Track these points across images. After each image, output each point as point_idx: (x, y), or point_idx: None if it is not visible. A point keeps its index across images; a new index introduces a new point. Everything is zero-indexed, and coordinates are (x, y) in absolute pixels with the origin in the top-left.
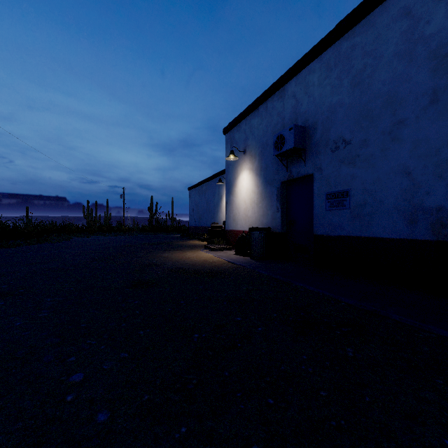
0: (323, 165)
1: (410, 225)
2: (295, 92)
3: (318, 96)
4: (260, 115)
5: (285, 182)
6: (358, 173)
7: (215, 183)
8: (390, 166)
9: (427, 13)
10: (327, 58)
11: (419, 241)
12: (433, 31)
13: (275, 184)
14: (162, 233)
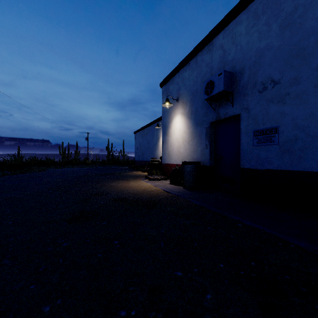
0: (251, 105)
1: None
2: (223, 44)
3: (246, 43)
4: (190, 68)
5: (213, 123)
6: (288, 110)
7: (154, 127)
8: None
9: None
10: (255, 8)
11: None
12: None
13: (204, 125)
14: (116, 165)
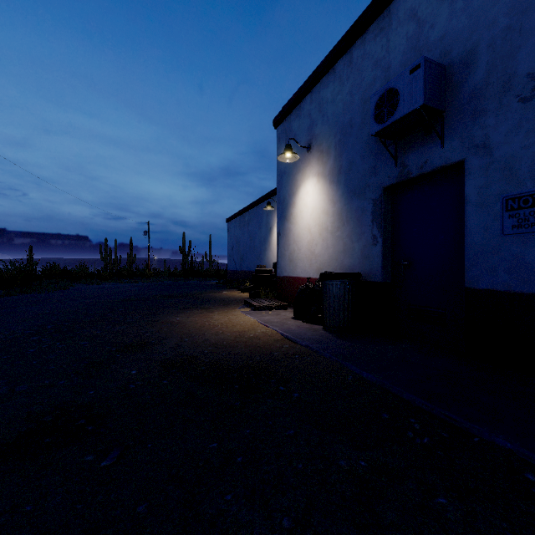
0: (495, 137)
1: None
2: (416, 7)
3: None
4: (337, 78)
5: (390, 189)
6: None
7: (261, 209)
8: None
9: None
10: None
11: None
12: None
13: (369, 194)
14: (196, 279)
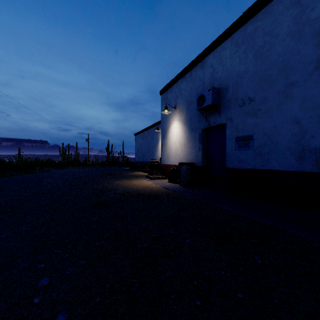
0: (233, 116)
1: (299, 160)
2: (212, 63)
3: (230, 66)
4: (186, 81)
5: (205, 129)
6: (260, 122)
7: (153, 130)
8: (284, 117)
9: (312, 2)
10: (236, 38)
11: (306, 172)
12: (317, 15)
13: (197, 131)
14: (116, 166)
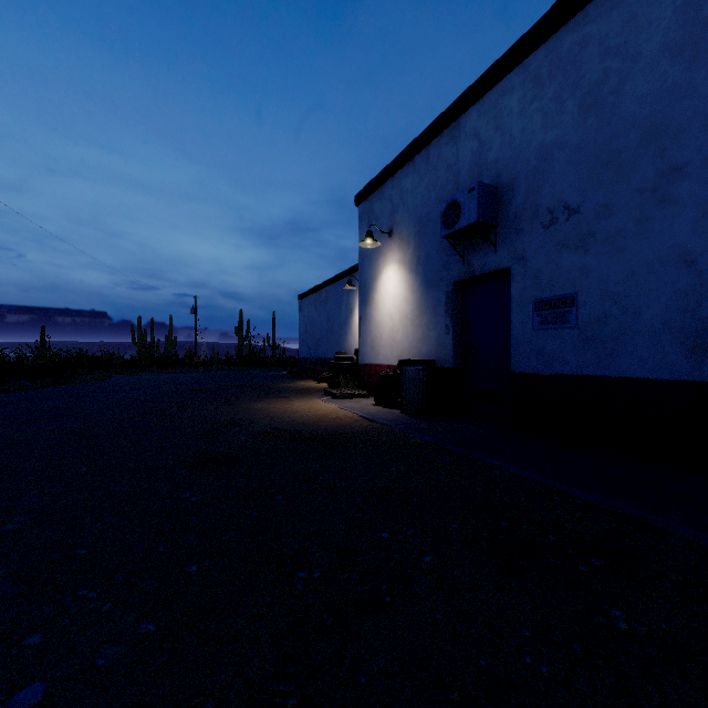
0: (529, 252)
1: (694, 355)
2: (478, 128)
3: (520, 132)
4: (416, 171)
5: (461, 282)
6: (594, 263)
7: (341, 287)
8: (655, 249)
9: None
10: (536, 65)
11: None
12: None
13: (443, 286)
14: (257, 369)
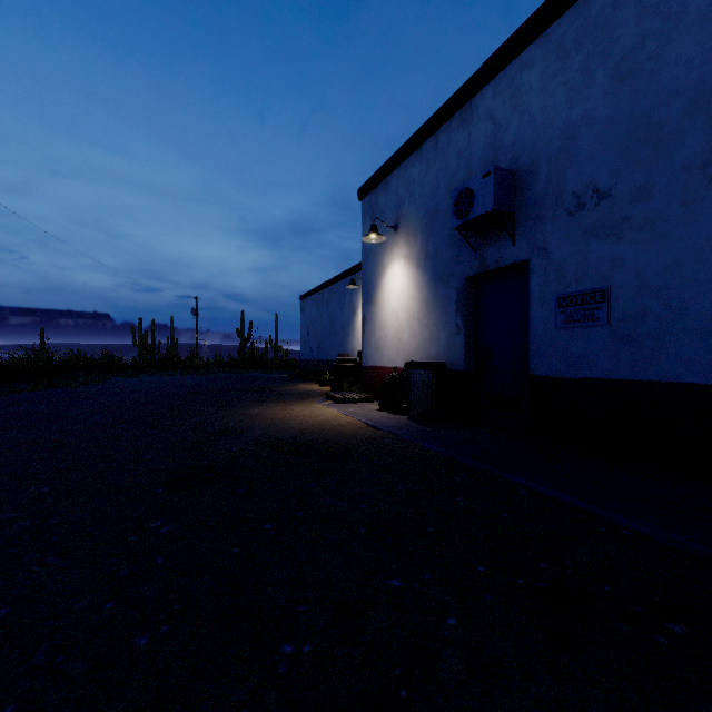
0: (551, 242)
1: None
2: (493, 109)
3: (541, 110)
4: (424, 160)
5: (473, 278)
6: (628, 253)
7: (344, 286)
8: (705, 235)
9: None
10: (560, 34)
11: None
12: None
13: (453, 282)
14: (259, 371)
